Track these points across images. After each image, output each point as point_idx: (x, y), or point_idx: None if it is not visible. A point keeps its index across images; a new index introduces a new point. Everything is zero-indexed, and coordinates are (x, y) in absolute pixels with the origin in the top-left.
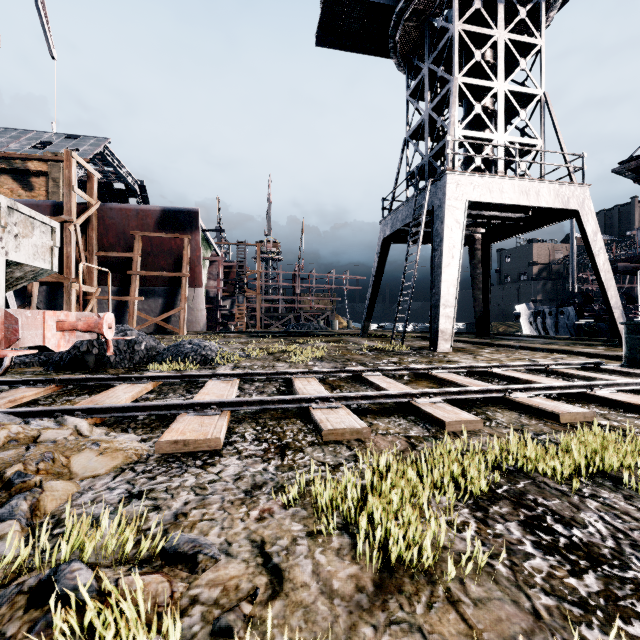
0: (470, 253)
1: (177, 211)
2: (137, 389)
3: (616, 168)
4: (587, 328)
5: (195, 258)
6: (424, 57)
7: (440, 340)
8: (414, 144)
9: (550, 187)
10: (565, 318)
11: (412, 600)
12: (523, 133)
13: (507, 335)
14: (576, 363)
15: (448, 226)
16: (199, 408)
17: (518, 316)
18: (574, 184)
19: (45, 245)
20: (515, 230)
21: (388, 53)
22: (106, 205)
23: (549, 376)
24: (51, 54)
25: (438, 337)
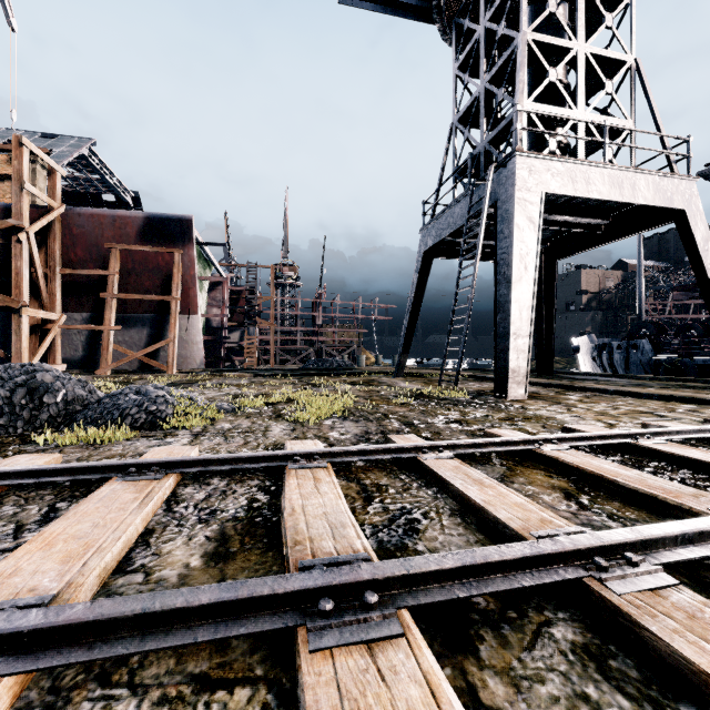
0: None
1: (165, 218)
2: None
3: (704, 170)
4: (668, 365)
5: (189, 278)
6: (476, 22)
7: (511, 383)
8: (464, 130)
9: (648, 179)
10: (638, 353)
11: None
12: (605, 114)
13: (573, 373)
14: None
15: (519, 226)
16: None
17: (577, 350)
18: (678, 176)
19: None
20: (590, 241)
21: (430, 17)
22: (73, 209)
23: None
24: (10, 24)
25: (508, 379)
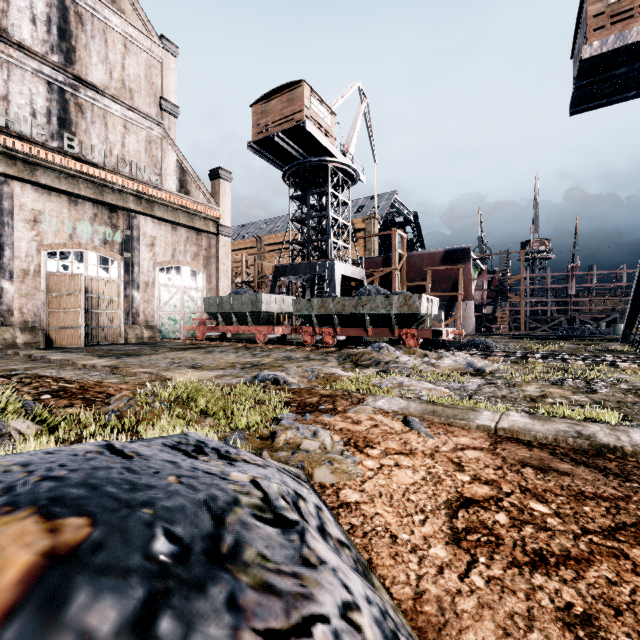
0: None
1: (454, 250)
2: (470, 352)
3: None
4: None
5: (467, 281)
6: None
7: None
8: None
9: None
10: None
11: (529, 369)
12: None
13: None
14: None
15: None
16: (493, 356)
17: None
18: None
19: (436, 306)
20: None
21: None
22: (410, 253)
23: None
24: (375, 162)
25: None
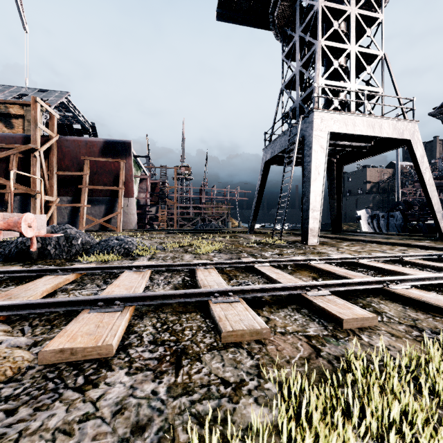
0: (327, 173)
1: (115, 142)
2: (58, 281)
3: (431, 112)
4: (410, 227)
5: (128, 176)
6: (295, 29)
7: (309, 236)
8: (288, 92)
9: (389, 122)
10: (394, 220)
11: None
12: (368, 84)
13: (354, 232)
14: (423, 255)
15: (315, 150)
16: (102, 304)
17: (359, 218)
18: (407, 120)
19: None
20: (361, 155)
21: (268, 26)
22: (63, 137)
23: (405, 266)
24: (24, 29)
25: (308, 234)
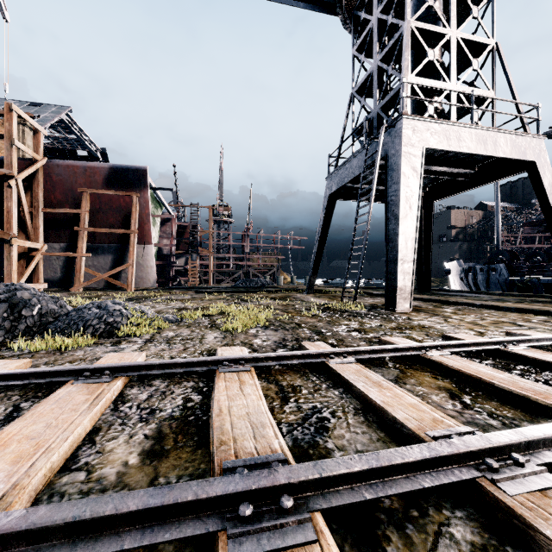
0: None
1: (125, 169)
2: None
3: (548, 131)
4: (520, 284)
5: (144, 215)
6: (370, 14)
7: (398, 299)
8: (361, 99)
9: (507, 137)
10: (497, 274)
11: None
12: (472, 87)
13: (446, 291)
14: None
15: (405, 174)
16: None
17: (448, 272)
18: (530, 135)
19: None
20: (460, 187)
21: (334, 10)
22: (53, 161)
23: None
24: (3, 16)
25: (396, 295)
